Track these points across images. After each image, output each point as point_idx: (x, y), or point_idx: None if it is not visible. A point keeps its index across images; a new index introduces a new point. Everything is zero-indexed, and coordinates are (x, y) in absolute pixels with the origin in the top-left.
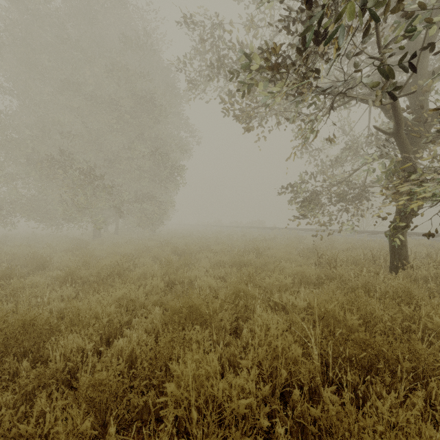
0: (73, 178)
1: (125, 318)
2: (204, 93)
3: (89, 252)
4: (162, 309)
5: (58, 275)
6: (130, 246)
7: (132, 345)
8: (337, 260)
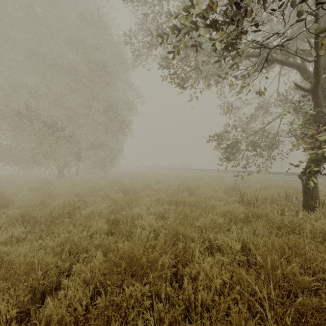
0: (38, 129)
1: (66, 264)
2: (146, 62)
3: (49, 191)
4: (105, 252)
5: (11, 216)
6: (85, 185)
7: (62, 310)
8: (258, 199)
